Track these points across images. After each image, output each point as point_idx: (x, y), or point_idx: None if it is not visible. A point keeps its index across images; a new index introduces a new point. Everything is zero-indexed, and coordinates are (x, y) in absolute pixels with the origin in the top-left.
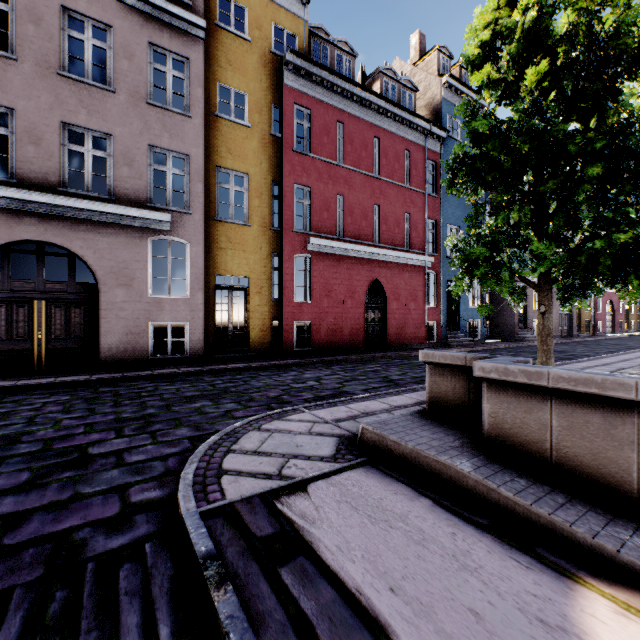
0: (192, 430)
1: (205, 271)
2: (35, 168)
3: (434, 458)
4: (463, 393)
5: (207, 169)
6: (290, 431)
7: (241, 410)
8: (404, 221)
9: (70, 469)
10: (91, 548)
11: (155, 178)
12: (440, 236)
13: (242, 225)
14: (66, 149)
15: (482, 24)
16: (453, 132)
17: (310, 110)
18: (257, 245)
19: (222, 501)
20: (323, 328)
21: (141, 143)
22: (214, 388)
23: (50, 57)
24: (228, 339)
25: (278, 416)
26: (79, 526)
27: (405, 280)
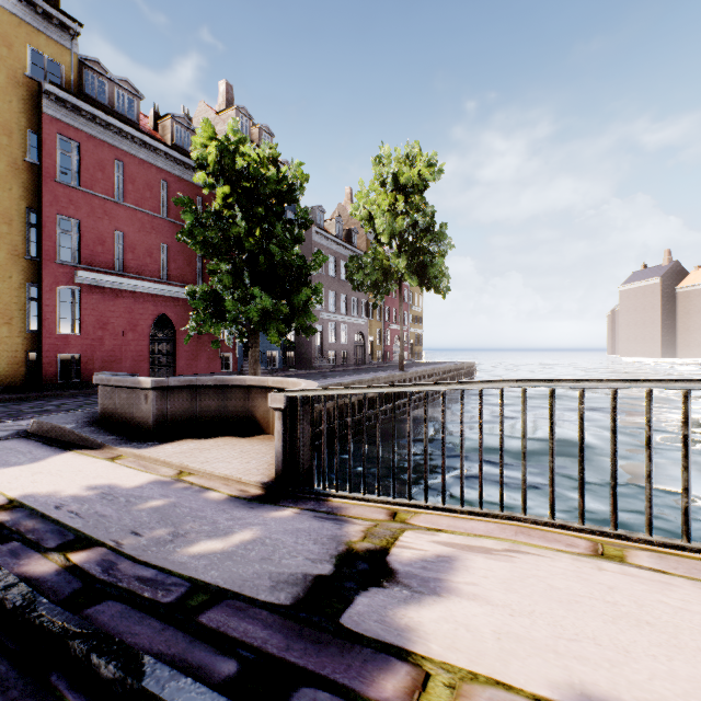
0: None
1: None
2: None
3: (59, 426)
4: None
5: None
6: None
7: None
8: (196, 261)
9: None
10: None
11: None
12: None
13: None
14: None
15: (199, 143)
16: None
17: (80, 143)
18: (6, 274)
19: None
20: (97, 360)
21: None
22: None
23: None
24: None
25: None
26: None
27: None
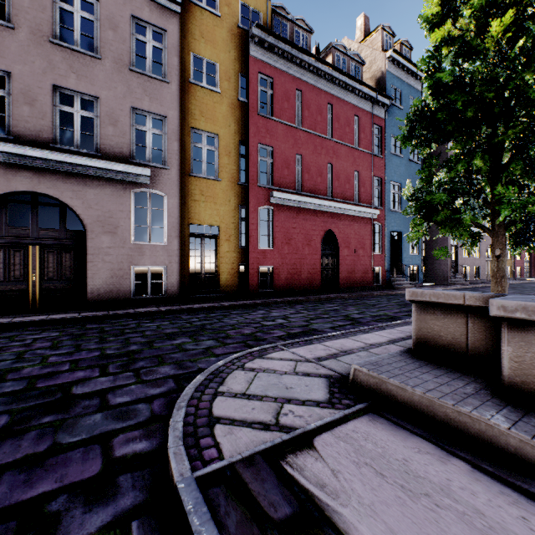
0: (175, 368)
1: (181, 221)
2: (30, 126)
3: (454, 408)
4: (459, 333)
5: (182, 130)
6: (275, 370)
7: (220, 347)
8: (354, 178)
9: (51, 412)
10: (65, 528)
11: (136, 142)
12: (385, 192)
13: (213, 180)
14: (57, 110)
15: None
16: (395, 100)
17: (272, 79)
18: (226, 198)
19: (220, 461)
20: (284, 272)
21: (124, 105)
22: (191, 325)
23: (43, 26)
24: (201, 281)
25: (258, 354)
26: (53, 492)
27: (354, 230)
